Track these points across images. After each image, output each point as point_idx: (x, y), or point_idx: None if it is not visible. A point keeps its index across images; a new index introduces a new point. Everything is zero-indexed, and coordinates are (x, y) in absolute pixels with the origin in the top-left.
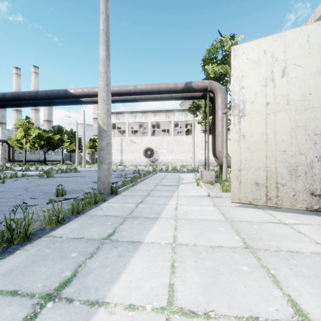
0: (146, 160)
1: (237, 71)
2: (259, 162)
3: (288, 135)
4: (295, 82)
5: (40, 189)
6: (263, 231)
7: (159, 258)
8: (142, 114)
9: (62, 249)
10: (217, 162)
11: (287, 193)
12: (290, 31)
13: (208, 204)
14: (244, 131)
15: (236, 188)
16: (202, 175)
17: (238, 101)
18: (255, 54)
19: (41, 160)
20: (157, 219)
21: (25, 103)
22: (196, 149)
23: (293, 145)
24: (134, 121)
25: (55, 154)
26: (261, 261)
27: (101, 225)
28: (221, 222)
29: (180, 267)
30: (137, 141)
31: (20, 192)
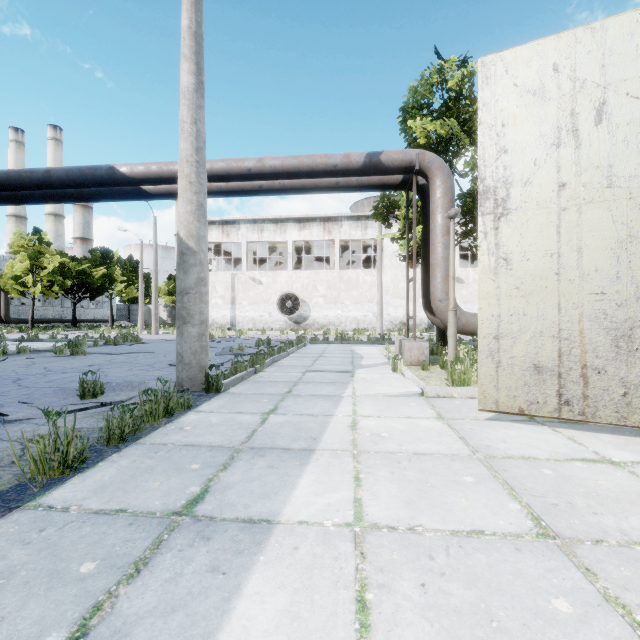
0: (283, 319)
1: (491, 113)
2: (543, 318)
3: (611, 257)
4: (628, 135)
5: (50, 382)
6: (571, 486)
7: (323, 575)
8: (275, 225)
9: (61, 547)
10: (434, 322)
11: (609, 390)
12: (616, 18)
13: (425, 414)
14: (508, 249)
15: (489, 379)
16: (403, 350)
17: (495, 181)
18: (532, 75)
19: (67, 319)
20: (311, 455)
21: (24, 195)
22: (386, 297)
23: (622, 280)
24: (258, 240)
25: (96, 306)
26: (597, 579)
27: (175, 473)
28: (465, 460)
29: (384, 607)
30: (266, 281)
31: (2, 388)
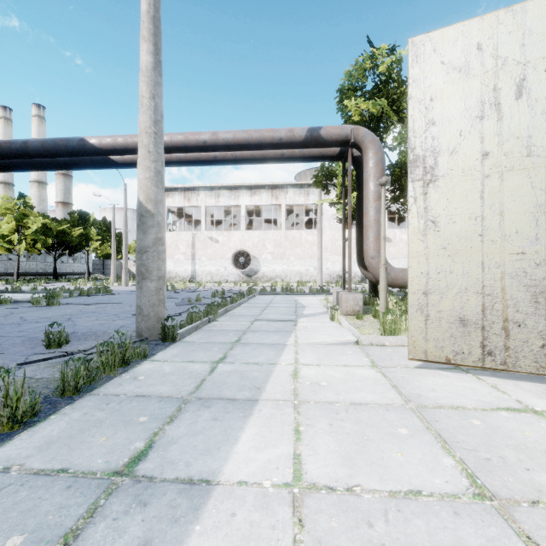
0: (237, 273)
1: (421, 89)
2: (467, 276)
3: (530, 220)
4: (545, 108)
5: (22, 331)
6: (500, 438)
7: None
8: (229, 192)
9: None
10: (366, 277)
11: (528, 342)
12: (535, 1)
13: (360, 362)
14: (435, 213)
15: (418, 331)
16: (340, 301)
17: (424, 151)
18: (458, 53)
19: (48, 272)
20: (254, 406)
21: (4, 163)
22: (325, 254)
23: (540, 241)
24: (215, 204)
25: (75, 261)
26: None
27: (122, 427)
28: (398, 410)
29: None
30: (221, 239)
31: None
